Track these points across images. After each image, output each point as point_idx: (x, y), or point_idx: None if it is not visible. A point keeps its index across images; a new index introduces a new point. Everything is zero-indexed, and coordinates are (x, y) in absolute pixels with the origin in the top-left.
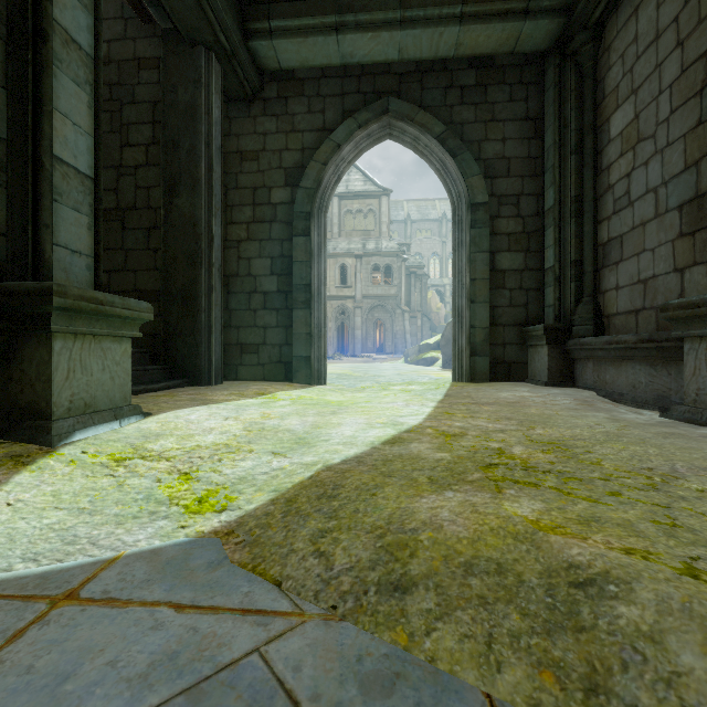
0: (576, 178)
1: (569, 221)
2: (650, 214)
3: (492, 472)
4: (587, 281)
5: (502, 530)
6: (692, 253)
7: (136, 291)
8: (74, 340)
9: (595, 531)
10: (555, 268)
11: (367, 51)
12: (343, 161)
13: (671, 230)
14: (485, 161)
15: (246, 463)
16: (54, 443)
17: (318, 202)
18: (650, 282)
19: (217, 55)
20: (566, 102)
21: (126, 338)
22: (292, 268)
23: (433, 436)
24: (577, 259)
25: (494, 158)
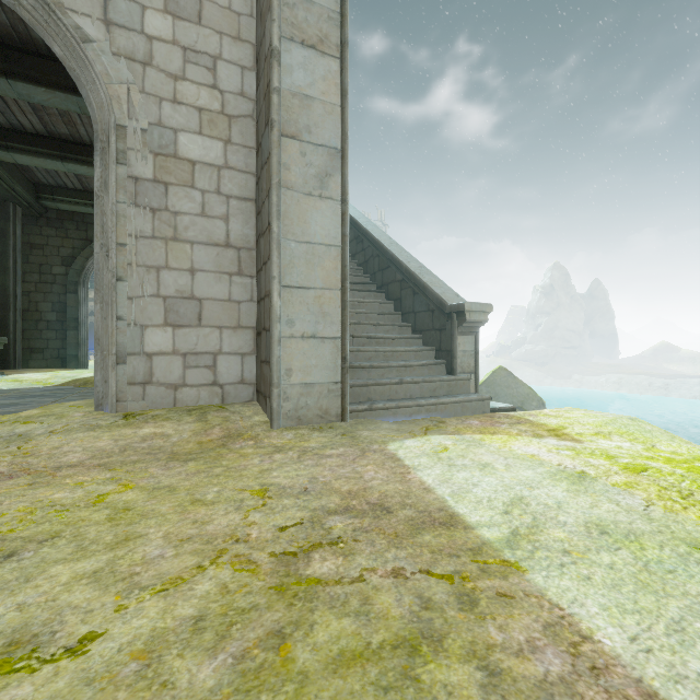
0: None
1: None
2: None
3: None
4: None
5: None
6: None
7: None
8: None
9: None
10: None
11: None
12: None
13: None
14: None
15: (55, 380)
16: None
17: (84, 276)
18: None
19: (19, 205)
20: None
21: None
22: (66, 309)
23: None
24: None
25: None
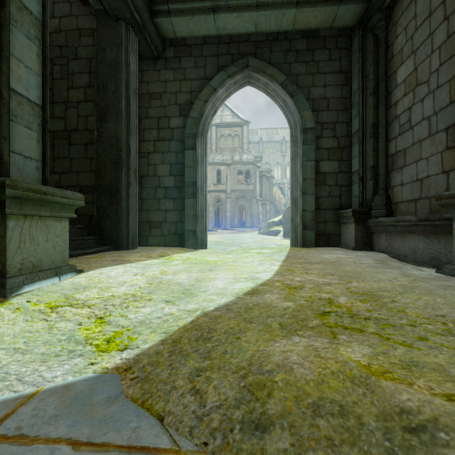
0: (373, 111)
1: (369, 140)
2: (425, 134)
3: (326, 319)
4: (381, 180)
5: (341, 374)
6: (454, 160)
7: (78, 186)
8: (24, 220)
9: (417, 376)
10: (359, 171)
11: (234, 25)
12: (218, 100)
13: (440, 145)
14: (312, 100)
15: (146, 309)
16: (7, 295)
17: (201, 127)
18: (425, 180)
19: (133, 27)
20: (366, 60)
21: (65, 218)
22: (184, 171)
23: (281, 289)
24: (374, 165)
25: (318, 98)
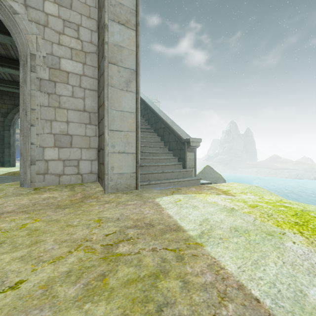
0: None
1: None
2: None
3: None
4: None
5: None
6: None
7: None
8: None
9: None
10: None
11: None
12: None
13: None
14: None
15: None
16: None
17: (13, 122)
18: None
19: None
20: None
21: None
22: (4, 138)
23: None
24: None
25: None
